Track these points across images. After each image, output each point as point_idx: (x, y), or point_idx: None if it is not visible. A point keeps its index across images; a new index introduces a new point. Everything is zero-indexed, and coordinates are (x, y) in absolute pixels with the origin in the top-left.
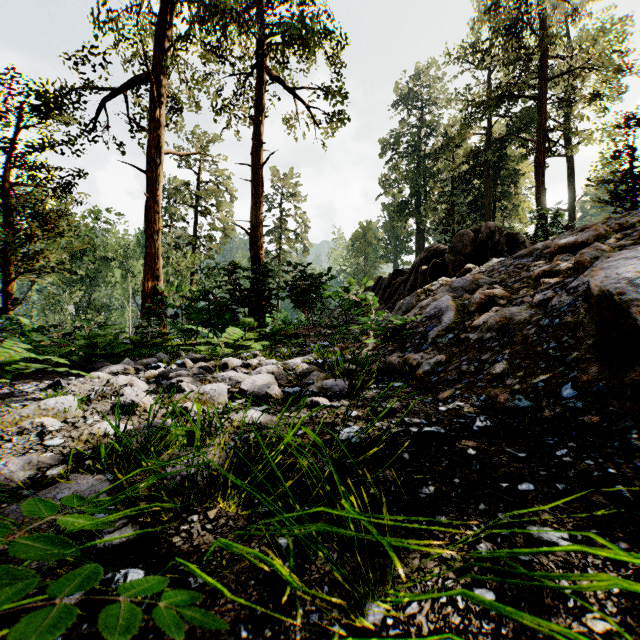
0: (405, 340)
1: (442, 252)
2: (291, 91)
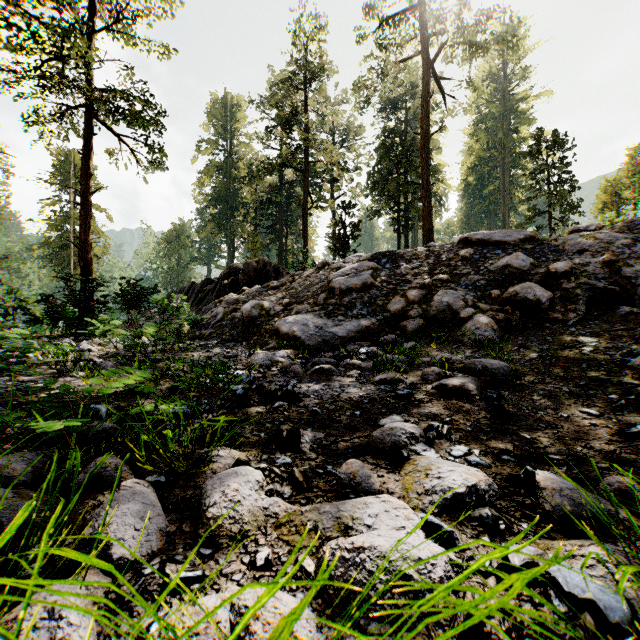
0: (202, 326)
1: (240, 270)
2: (117, 136)
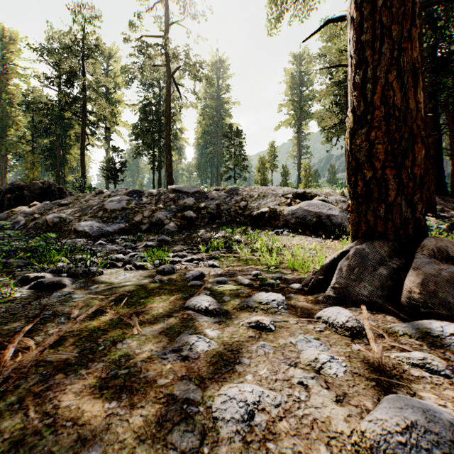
0: (7, 229)
1: (23, 187)
2: None
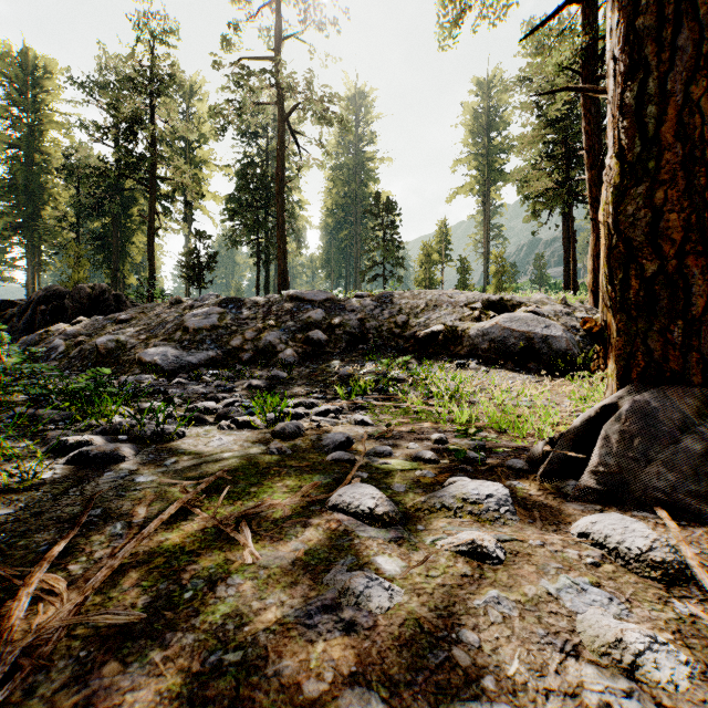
0: (39, 359)
1: (63, 294)
2: None
